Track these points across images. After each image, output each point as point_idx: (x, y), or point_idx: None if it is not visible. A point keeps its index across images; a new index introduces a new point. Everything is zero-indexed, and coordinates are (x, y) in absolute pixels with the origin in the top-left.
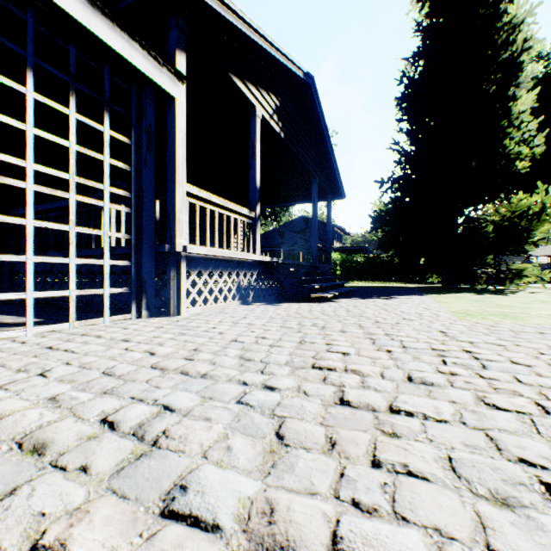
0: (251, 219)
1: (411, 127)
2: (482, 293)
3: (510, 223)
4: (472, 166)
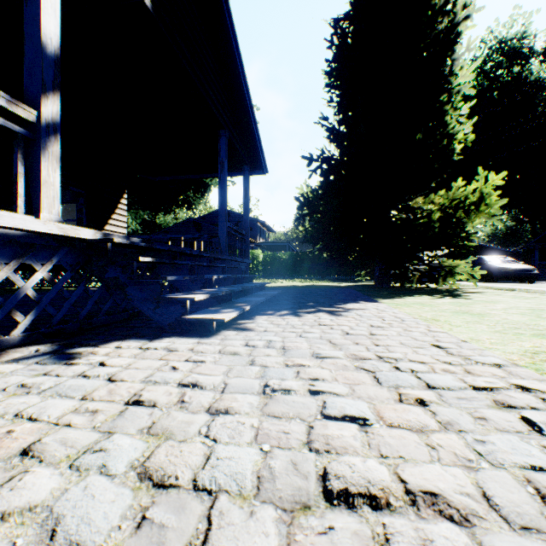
0: (29, 129)
1: (343, 98)
2: (433, 294)
3: (447, 214)
4: (417, 140)
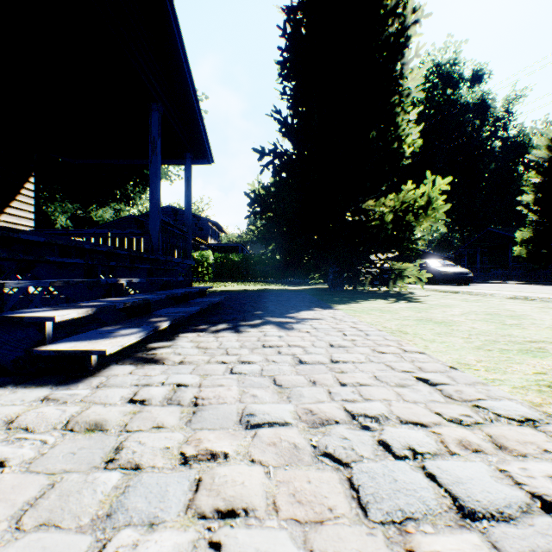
0: None
1: (297, 91)
2: (388, 298)
3: (398, 217)
4: (371, 137)
